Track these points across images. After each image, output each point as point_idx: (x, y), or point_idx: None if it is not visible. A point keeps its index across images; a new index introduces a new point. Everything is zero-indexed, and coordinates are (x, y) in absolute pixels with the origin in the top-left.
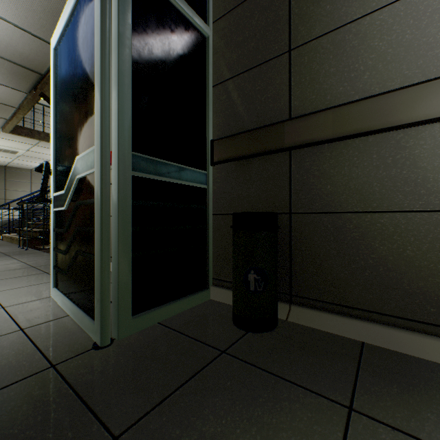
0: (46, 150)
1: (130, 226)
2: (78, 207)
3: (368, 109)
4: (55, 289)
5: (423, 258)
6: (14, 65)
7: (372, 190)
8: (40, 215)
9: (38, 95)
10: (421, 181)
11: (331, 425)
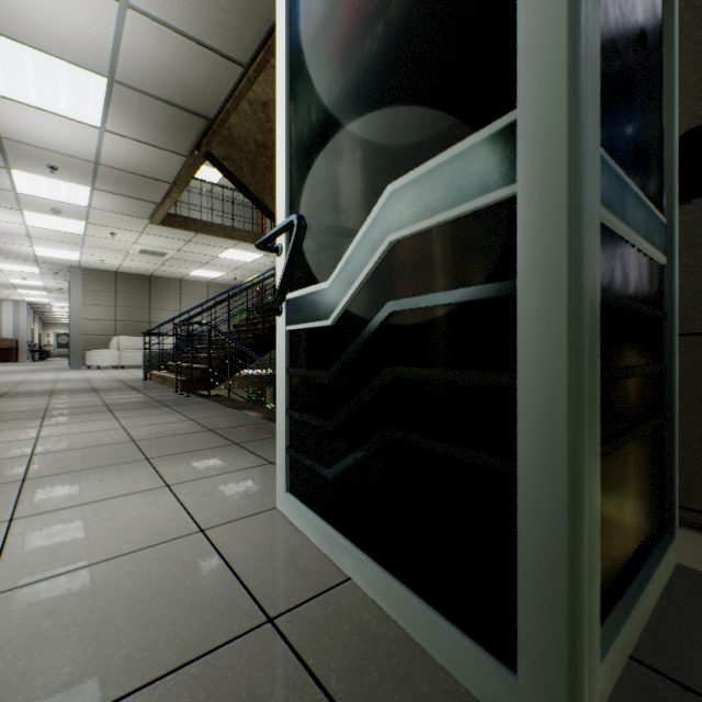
0: (202, 248)
1: (598, 368)
2: (388, 316)
3: None
4: (292, 498)
5: None
6: (174, 110)
7: None
8: (197, 344)
9: (201, 157)
10: None
11: None
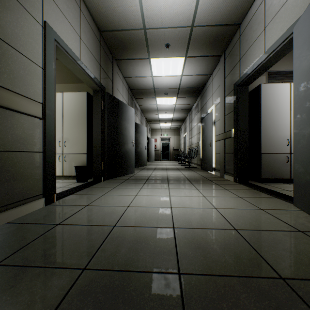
0: None
1: None
2: None
3: (13, 97)
4: None
5: (27, 171)
6: None
7: (9, 139)
8: None
9: None
10: (26, 139)
11: (67, 226)
